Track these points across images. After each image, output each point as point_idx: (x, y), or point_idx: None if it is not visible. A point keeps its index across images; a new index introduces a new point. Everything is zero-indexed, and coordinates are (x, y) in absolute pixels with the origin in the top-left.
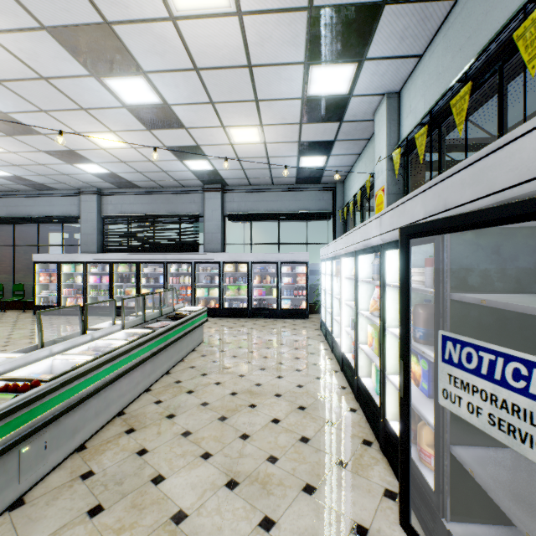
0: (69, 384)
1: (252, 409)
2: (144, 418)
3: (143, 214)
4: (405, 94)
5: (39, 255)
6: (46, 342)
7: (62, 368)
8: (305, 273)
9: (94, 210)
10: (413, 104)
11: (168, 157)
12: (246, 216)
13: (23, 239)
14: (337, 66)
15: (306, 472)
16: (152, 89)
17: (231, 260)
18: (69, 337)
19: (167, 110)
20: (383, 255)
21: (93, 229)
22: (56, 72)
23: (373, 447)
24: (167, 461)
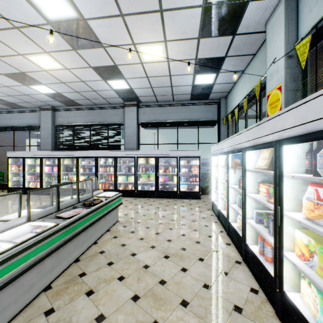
0: None
1: None
2: None
3: (82, 124)
4: None
5: (11, 152)
6: None
7: None
8: (197, 165)
9: (49, 121)
10: None
11: (95, 77)
12: (154, 124)
13: (8, 142)
14: None
15: None
16: None
17: (143, 155)
18: None
19: (85, 27)
20: None
21: (49, 134)
22: None
23: None
24: None
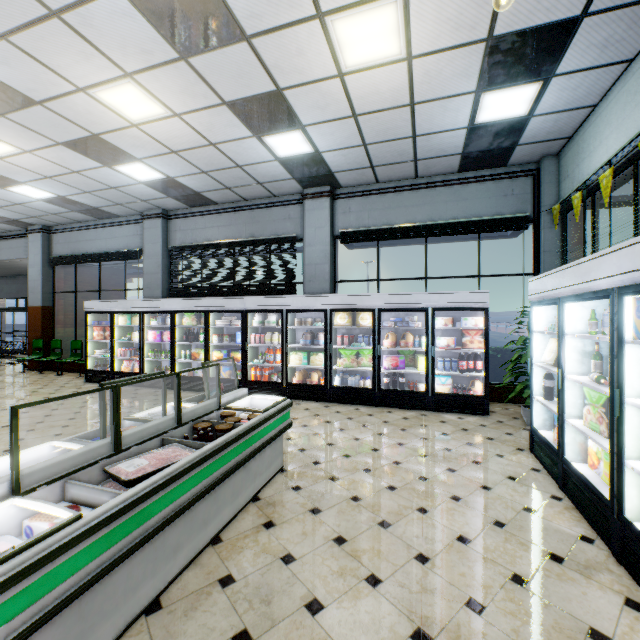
0: None
1: None
2: None
3: (219, 242)
4: None
5: (91, 302)
6: None
7: None
8: (479, 329)
9: (158, 240)
10: None
11: (236, 130)
12: (370, 234)
13: (95, 285)
14: None
15: None
16: None
17: (344, 305)
18: None
19: None
20: None
21: (157, 265)
22: None
23: None
24: None
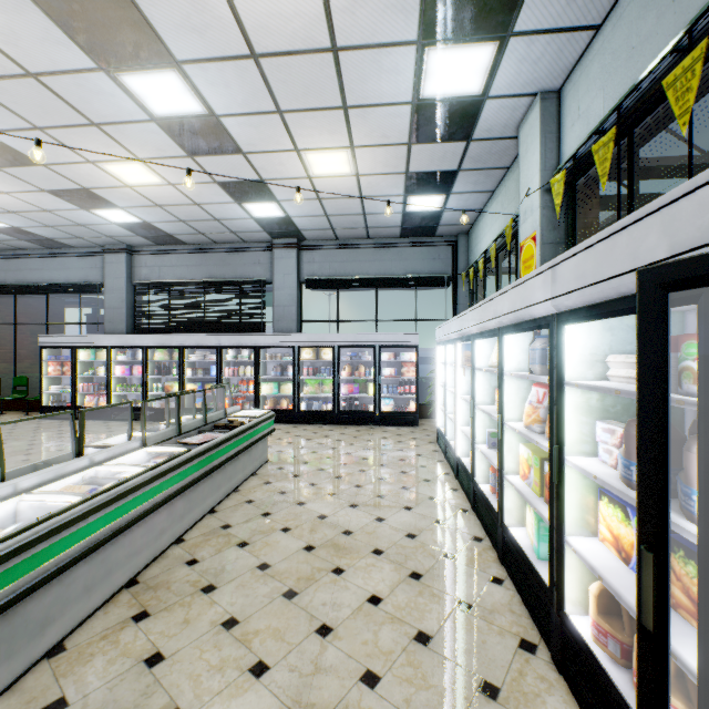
0: (29, 549)
1: (337, 576)
2: (166, 592)
3: (189, 281)
4: (570, 91)
5: (47, 336)
6: (22, 469)
7: (31, 515)
8: (413, 362)
9: (122, 275)
10: (583, 104)
11: (221, 197)
12: (331, 282)
13: (30, 316)
14: (468, 47)
15: (428, 708)
16: (190, 90)
17: (310, 343)
18: (61, 458)
19: (216, 125)
20: (558, 333)
21: (121, 300)
22: (48, 64)
23: (540, 656)
24: (193, 680)
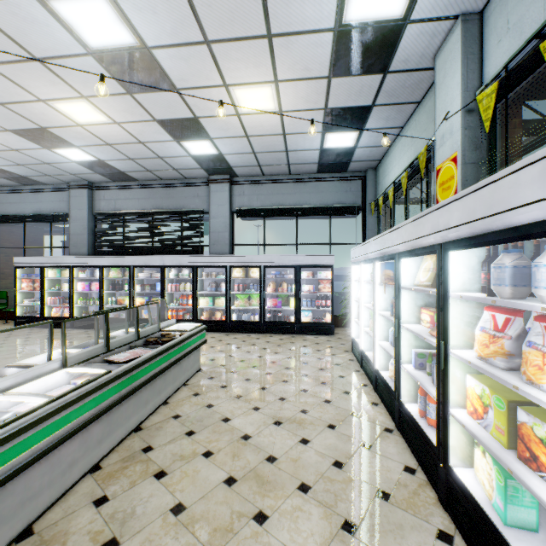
0: None
1: (259, 527)
2: None
3: (140, 211)
4: (495, 8)
5: (21, 258)
6: None
7: None
8: (329, 279)
9: (84, 207)
10: (514, 15)
11: (161, 136)
12: (258, 212)
13: (14, 242)
14: None
15: None
16: (119, 17)
17: (240, 263)
18: None
19: (148, 59)
20: None
21: (83, 228)
22: None
23: None
24: None
